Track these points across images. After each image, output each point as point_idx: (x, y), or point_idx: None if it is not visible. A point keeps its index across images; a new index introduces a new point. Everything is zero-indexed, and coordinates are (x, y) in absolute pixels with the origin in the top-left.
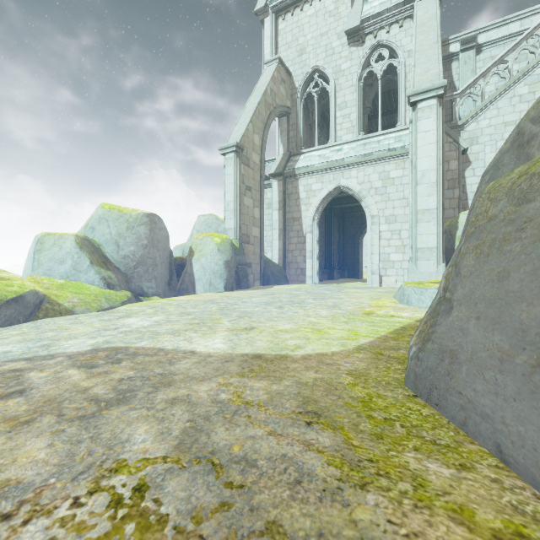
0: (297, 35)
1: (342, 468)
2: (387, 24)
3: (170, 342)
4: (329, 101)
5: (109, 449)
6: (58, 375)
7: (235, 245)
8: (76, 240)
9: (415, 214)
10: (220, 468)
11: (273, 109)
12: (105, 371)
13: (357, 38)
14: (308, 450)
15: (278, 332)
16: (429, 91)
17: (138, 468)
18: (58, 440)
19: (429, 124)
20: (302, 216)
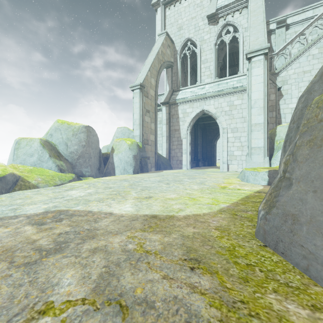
0: (177, 18)
1: (222, 309)
2: (232, 11)
3: (96, 206)
4: (196, 59)
5: (42, 292)
6: (17, 231)
7: (140, 146)
8: (40, 142)
9: (250, 126)
10: (126, 310)
11: (163, 63)
12: (50, 227)
13: (214, 20)
14: (193, 292)
15: (167, 200)
16: (259, 50)
17: (62, 310)
18: (5, 283)
19: (259, 71)
20: (180, 128)
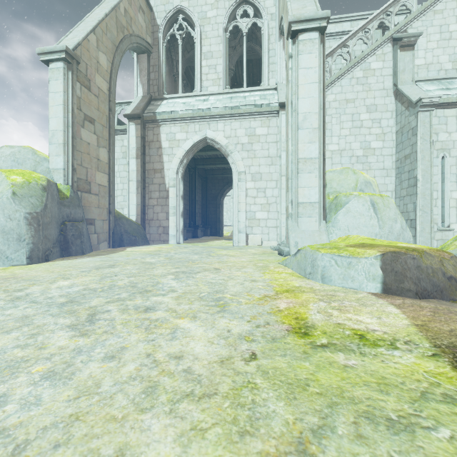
0: None
1: None
2: None
3: None
4: (194, 56)
5: None
6: None
7: (64, 193)
8: None
9: (295, 164)
10: None
11: (128, 34)
12: None
13: None
14: None
15: None
16: (312, 20)
17: None
18: None
19: (311, 60)
20: (164, 167)
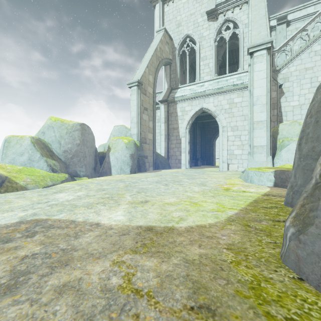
0: (176, 14)
1: None
2: (232, 7)
3: (82, 214)
4: (195, 56)
5: None
6: None
7: (137, 145)
8: (31, 140)
9: (252, 124)
10: None
11: (161, 60)
12: (15, 246)
13: (213, 16)
14: None
15: (165, 205)
16: (261, 45)
17: None
18: None
19: (261, 66)
20: (179, 127)
